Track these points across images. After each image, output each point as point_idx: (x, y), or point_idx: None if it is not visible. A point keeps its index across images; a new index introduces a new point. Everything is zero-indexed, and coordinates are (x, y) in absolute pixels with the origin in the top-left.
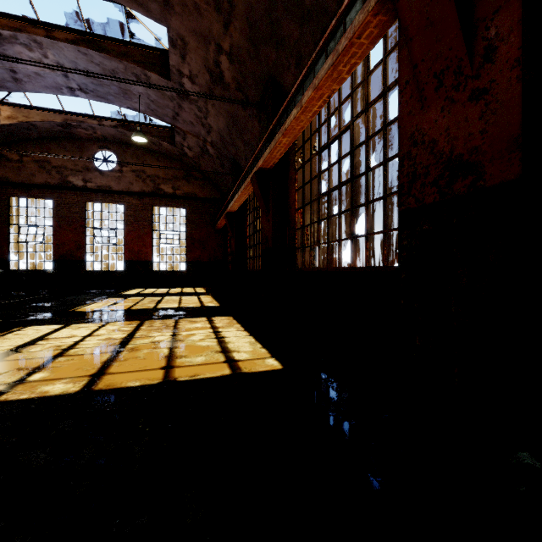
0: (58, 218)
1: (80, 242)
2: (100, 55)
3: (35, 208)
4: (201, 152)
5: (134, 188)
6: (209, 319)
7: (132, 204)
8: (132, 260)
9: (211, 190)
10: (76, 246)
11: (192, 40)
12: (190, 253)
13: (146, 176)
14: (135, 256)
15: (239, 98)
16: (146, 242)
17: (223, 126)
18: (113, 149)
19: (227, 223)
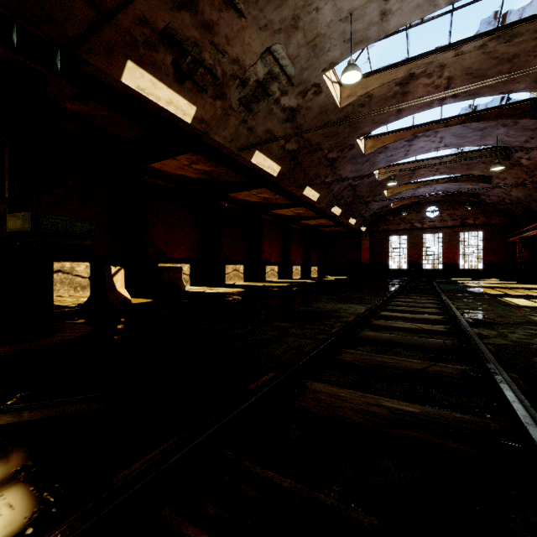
0: (409, 244)
1: (419, 255)
2: (456, 183)
3: (399, 240)
4: (498, 201)
5: (448, 224)
6: (525, 285)
7: (447, 233)
8: (447, 263)
9: (501, 218)
10: (418, 256)
11: (510, 178)
12: (485, 258)
13: (455, 216)
14: (449, 260)
15: (534, 191)
16: (455, 253)
17: (520, 195)
18: (436, 205)
19: (520, 242)
